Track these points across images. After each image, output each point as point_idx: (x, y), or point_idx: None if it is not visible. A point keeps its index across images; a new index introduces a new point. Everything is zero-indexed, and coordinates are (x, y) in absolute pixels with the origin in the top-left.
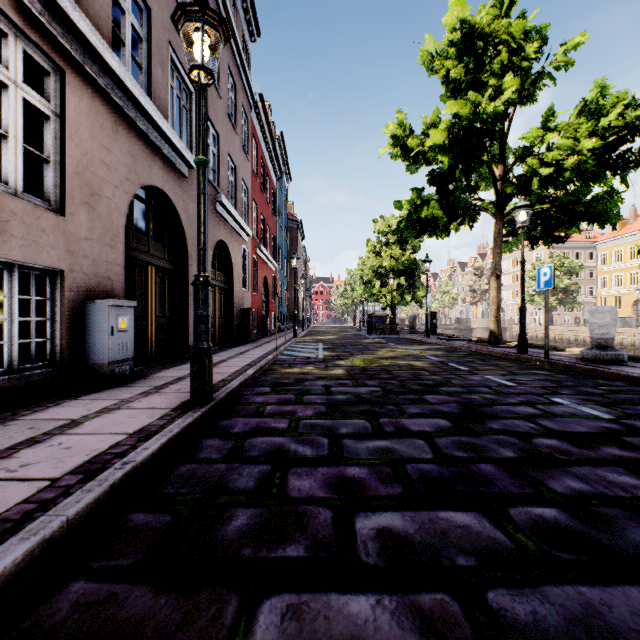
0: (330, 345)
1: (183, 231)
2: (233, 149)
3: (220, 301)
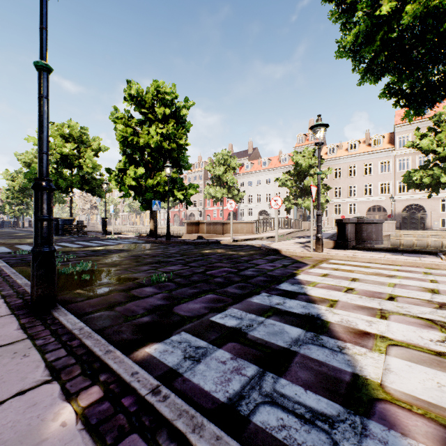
0: None
1: None
2: None
3: None
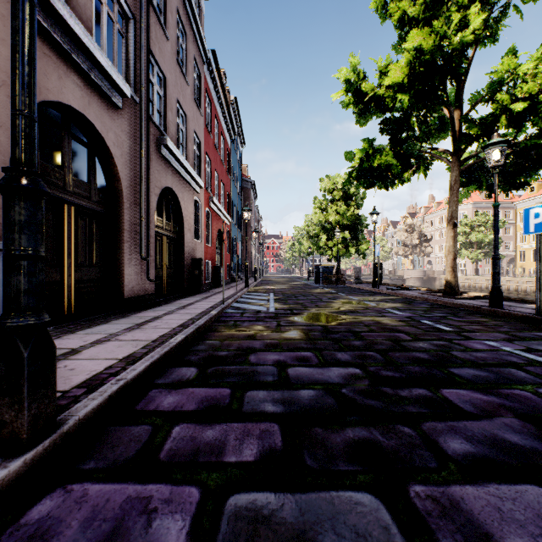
0: (281, 295)
1: (116, 169)
2: (183, 97)
3: (169, 251)
